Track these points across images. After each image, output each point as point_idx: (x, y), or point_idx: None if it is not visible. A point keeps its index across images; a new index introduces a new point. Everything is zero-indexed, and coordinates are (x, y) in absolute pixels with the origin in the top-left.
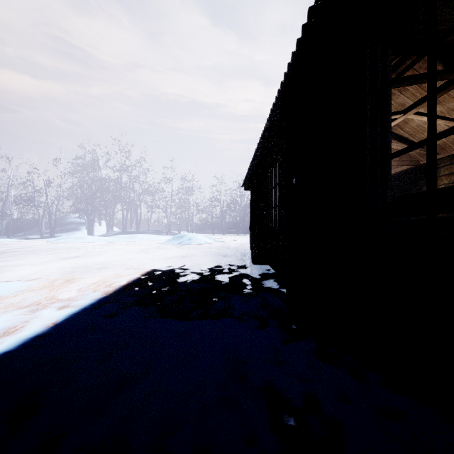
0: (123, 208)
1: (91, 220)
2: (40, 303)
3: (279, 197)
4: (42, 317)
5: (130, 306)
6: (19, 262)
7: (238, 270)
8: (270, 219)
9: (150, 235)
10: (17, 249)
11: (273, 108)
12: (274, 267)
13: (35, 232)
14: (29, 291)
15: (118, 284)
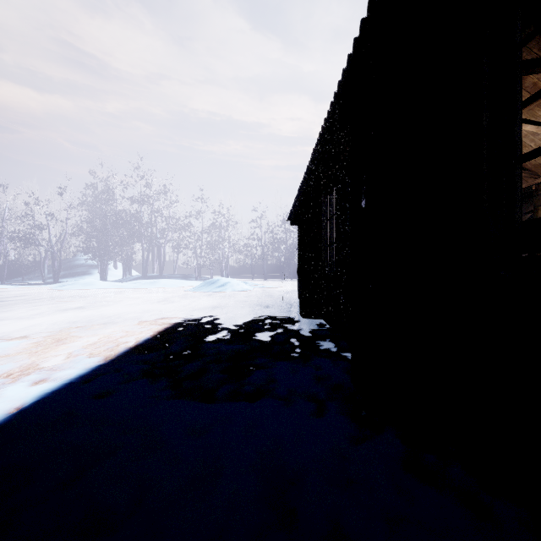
0: (143, 247)
1: (104, 262)
2: (11, 374)
3: (336, 231)
4: (5, 398)
5: (134, 379)
6: (4, 315)
7: (283, 326)
8: (324, 260)
9: (176, 281)
10: (8, 298)
11: (330, 109)
12: (329, 322)
13: (36, 276)
14: (2, 357)
15: (124, 345)
